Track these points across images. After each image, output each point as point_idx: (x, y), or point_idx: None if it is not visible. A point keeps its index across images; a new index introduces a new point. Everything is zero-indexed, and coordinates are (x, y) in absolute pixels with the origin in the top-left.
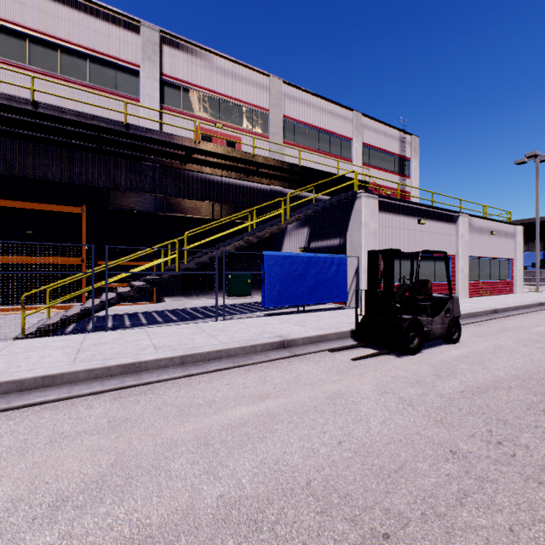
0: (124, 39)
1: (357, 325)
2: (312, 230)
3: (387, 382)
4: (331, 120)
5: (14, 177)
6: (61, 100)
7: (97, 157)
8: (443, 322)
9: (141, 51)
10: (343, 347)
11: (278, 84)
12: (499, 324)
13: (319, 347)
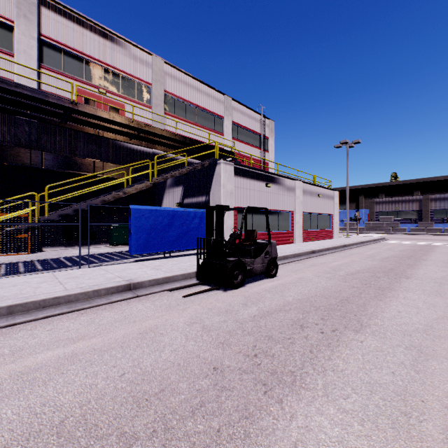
0: None
1: (198, 267)
2: (185, 188)
3: (202, 314)
4: (207, 100)
5: None
6: None
7: None
8: (263, 262)
9: (16, 7)
10: (183, 286)
11: (159, 63)
12: (311, 261)
13: (163, 288)
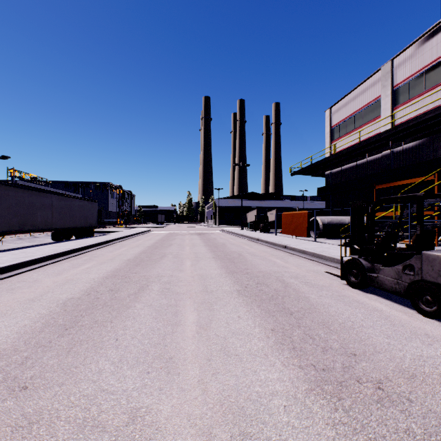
0: None
1: None
2: None
3: (296, 273)
4: None
5: (405, 167)
6: None
7: None
8: (398, 277)
9: None
10: None
11: None
12: None
13: None
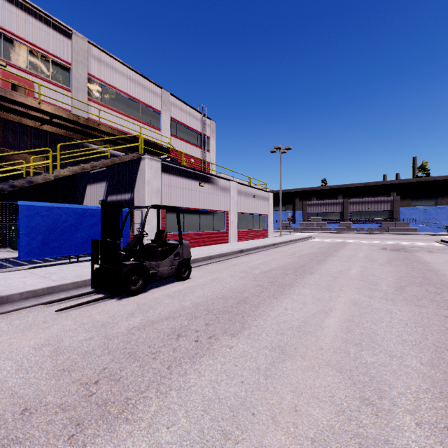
0: None
1: (93, 273)
2: (109, 184)
3: (68, 331)
4: (141, 91)
5: None
6: None
7: None
8: (172, 264)
9: None
10: (67, 297)
11: (82, 42)
12: (235, 261)
13: (39, 301)
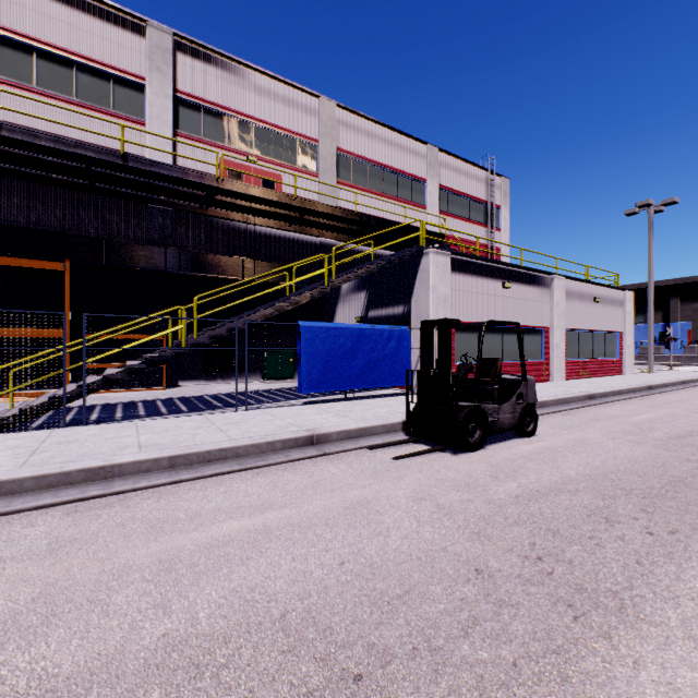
0: (125, 43)
1: (408, 415)
2: (370, 295)
3: (429, 486)
4: (399, 155)
5: None
6: (37, 120)
7: (87, 197)
8: (514, 410)
9: (148, 59)
10: (388, 443)
11: (330, 108)
12: (592, 413)
13: (358, 444)
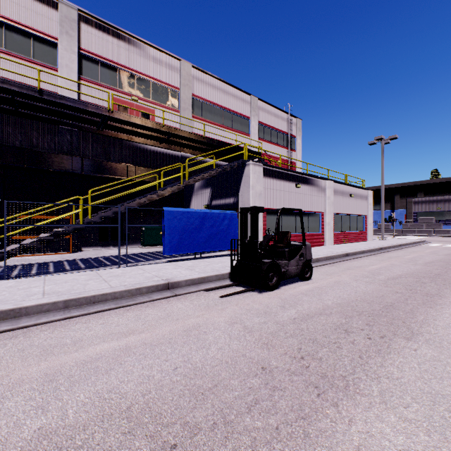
0: (42, 13)
1: (232, 268)
2: (213, 190)
3: (241, 314)
4: (233, 101)
5: None
6: None
7: (13, 119)
8: (297, 264)
9: (59, 25)
10: (218, 287)
11: (187, 68)
12: (346, 265)
13: (199, 288)
